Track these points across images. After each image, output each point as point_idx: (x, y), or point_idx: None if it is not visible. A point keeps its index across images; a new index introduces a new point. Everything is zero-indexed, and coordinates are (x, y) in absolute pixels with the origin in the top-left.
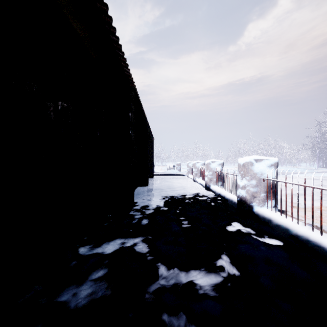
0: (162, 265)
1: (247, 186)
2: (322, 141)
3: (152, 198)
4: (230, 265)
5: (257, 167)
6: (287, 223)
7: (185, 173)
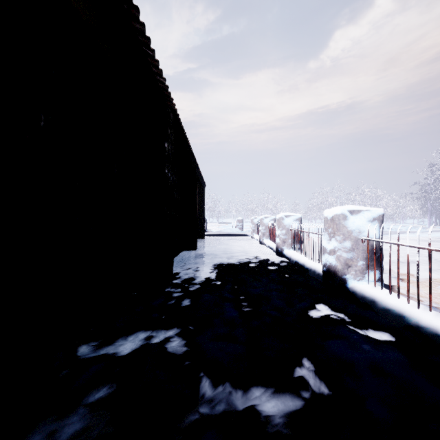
0: (206, 377)
1: (337, 250)
2: (435, 189)
3: (200, 267)
4: (316, 378)
5: (352, 222)
6: (400, 305)
7: (249, 233)
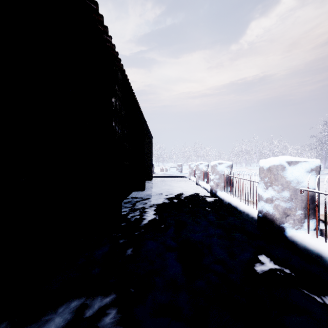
0: None
1: (275, 200)
2: None
3: (146, 208)
4: None
5: (291, 173)
6: None
7: (187, 175)
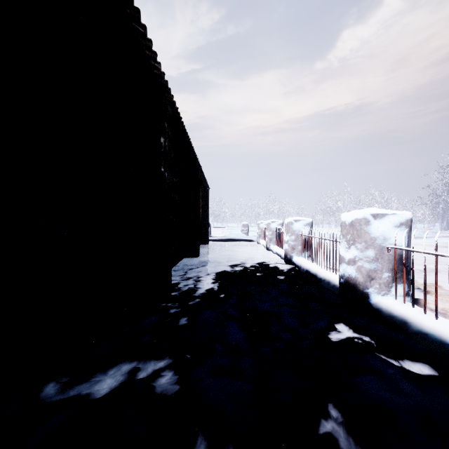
0: (202, 435)
1: (358, 260)
2: (447, 192)
3: (201, 277)
4: (348, 436)
5: (376, 228)
6: (440, 328)
7: (255, 238)
